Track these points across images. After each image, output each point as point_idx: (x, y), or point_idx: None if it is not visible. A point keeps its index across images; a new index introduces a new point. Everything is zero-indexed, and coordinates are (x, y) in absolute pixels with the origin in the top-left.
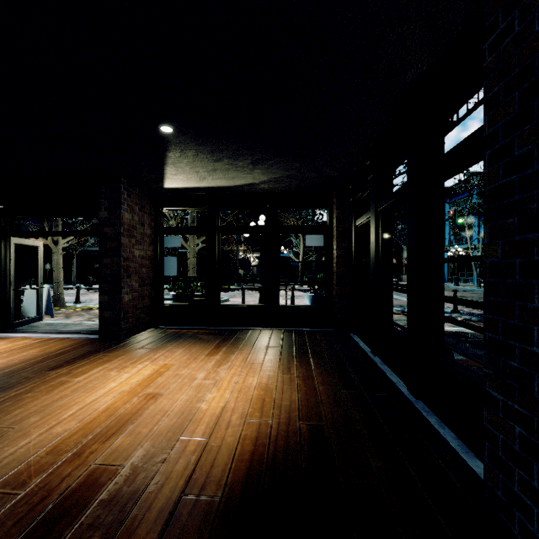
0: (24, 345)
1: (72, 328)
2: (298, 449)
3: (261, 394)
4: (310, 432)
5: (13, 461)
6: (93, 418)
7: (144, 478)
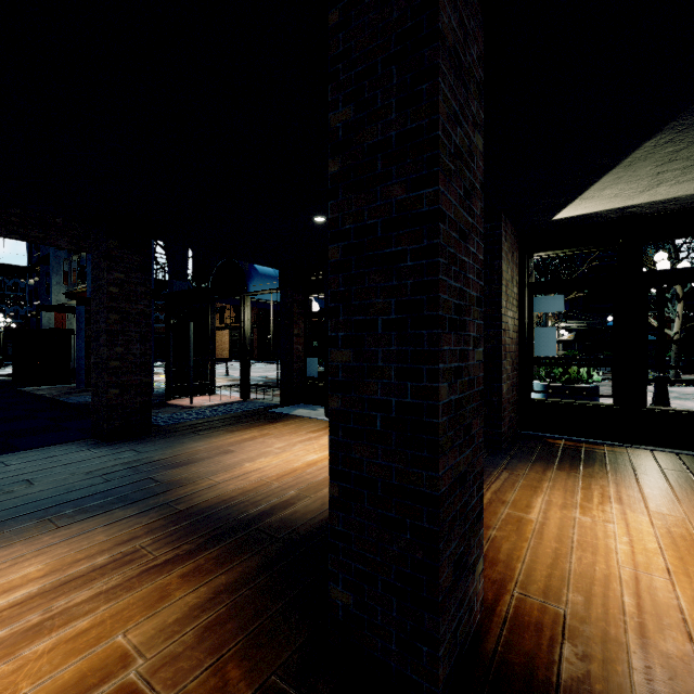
0: None
1: None
2: None
3: None
4: None
5: None
6: None
7: None
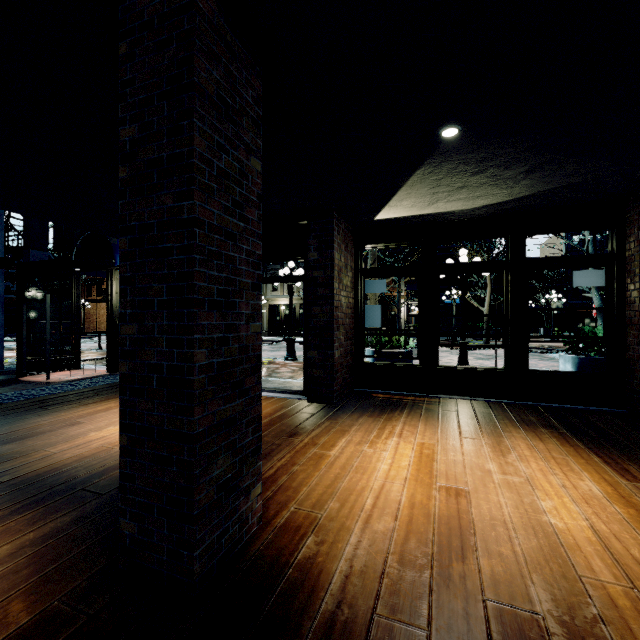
0: None
1: (266, 385)
2: None
3: (634, 514)
4: None
5: (367, 569)
6: (408, 516)
7: None
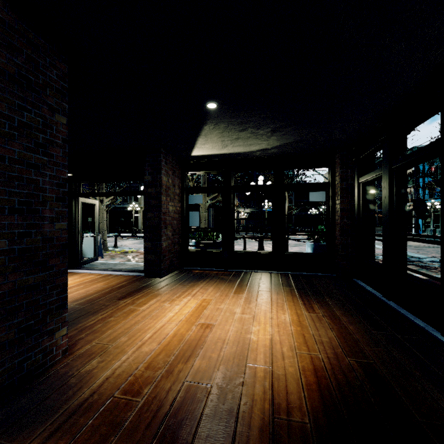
0: (91, 279)
1: (121, 267)
2: (359, 384)
3: (298, 330)
4: (362, 369)
5: (123, 373)
6: (168, 342)
7: (233, 398)
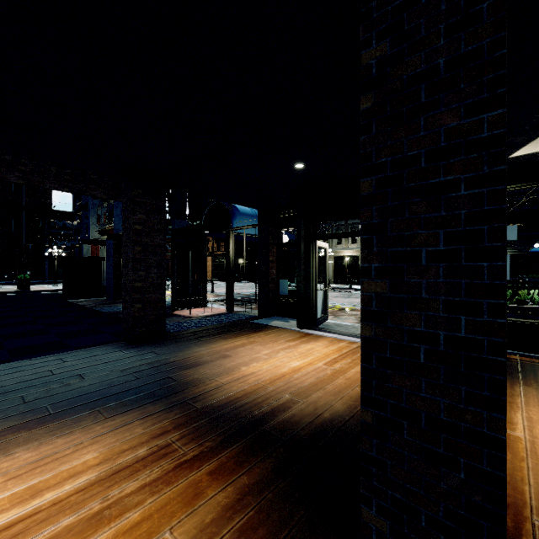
0: (349, 349)
1: None
2: None
3: None
4: None
5: None
6: None
7: None
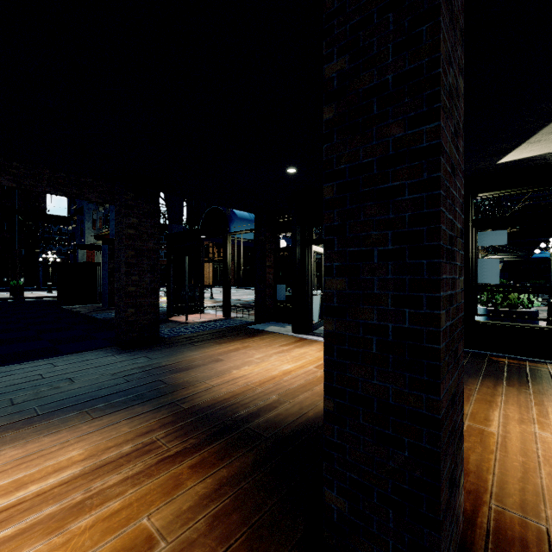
0: None
1: None
2: None
3: None
4: None
5: None
6: None
7: None
